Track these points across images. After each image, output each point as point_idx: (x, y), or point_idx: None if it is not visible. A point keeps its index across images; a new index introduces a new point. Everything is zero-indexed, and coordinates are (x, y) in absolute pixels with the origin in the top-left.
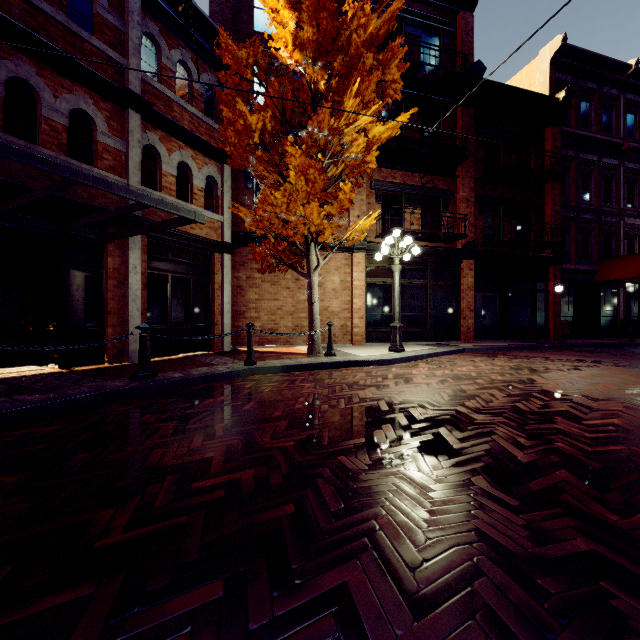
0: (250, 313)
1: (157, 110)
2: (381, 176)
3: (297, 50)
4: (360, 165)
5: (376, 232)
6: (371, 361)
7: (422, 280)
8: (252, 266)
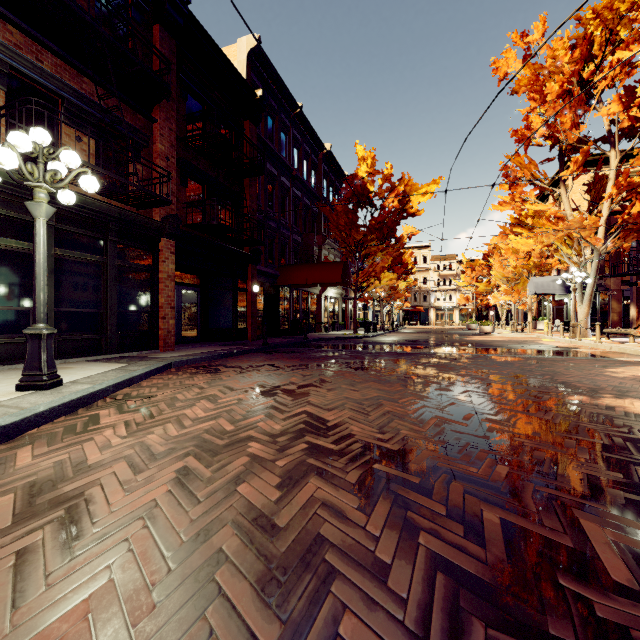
0: None
1: None
2: (5, 37)
3: None
4: None
5: None
6: None
7: (98, 256)
8: None
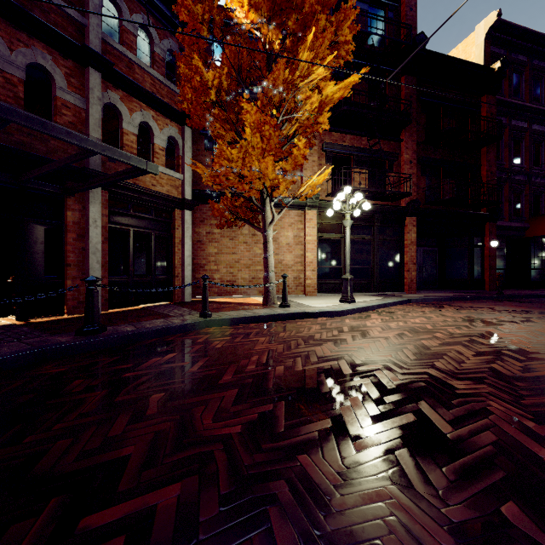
0: (210, 266)
1: (118, 70)
2: (331, 139)
3: (252, 10)
4: (313, 125)
5: (327, 191)
6: (325, 312)
7: (369, 235)
8: (211, 222)
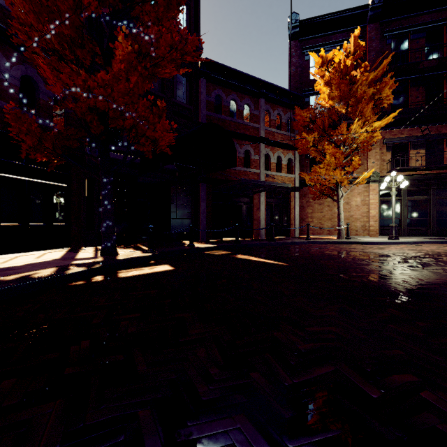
0: (308, 219)
1: (269, 139)
2: (391, 135)
3: (330, 100)
4: (369, 140)
5: (387, 170)
6: (370, 242)
7: (425, 196)
8: (309, 196)
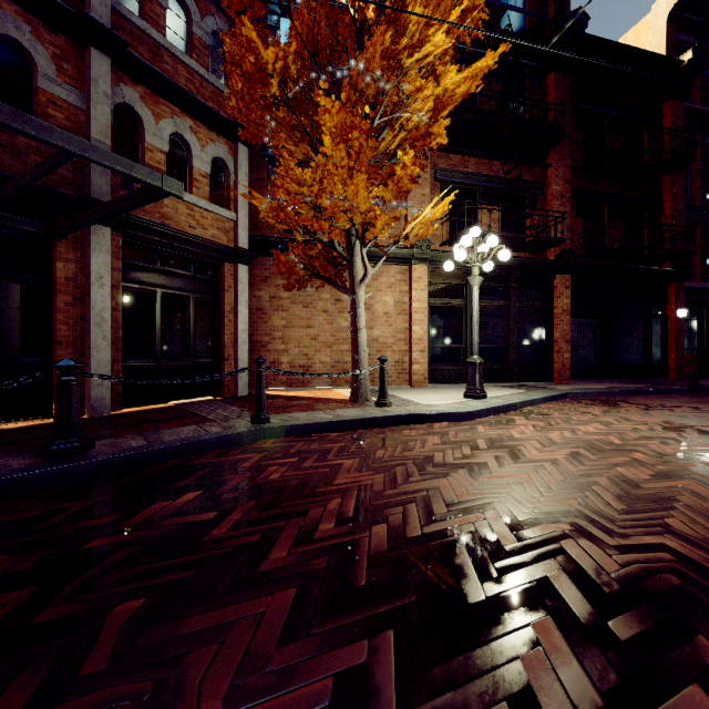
0: (275, 345)
1: (135, 54)
2: (448, 164)
3: None
4: (424, 137)
5: (442, 238)
6: (444, 414)
7: (502, 301)
8: (277, 282)
